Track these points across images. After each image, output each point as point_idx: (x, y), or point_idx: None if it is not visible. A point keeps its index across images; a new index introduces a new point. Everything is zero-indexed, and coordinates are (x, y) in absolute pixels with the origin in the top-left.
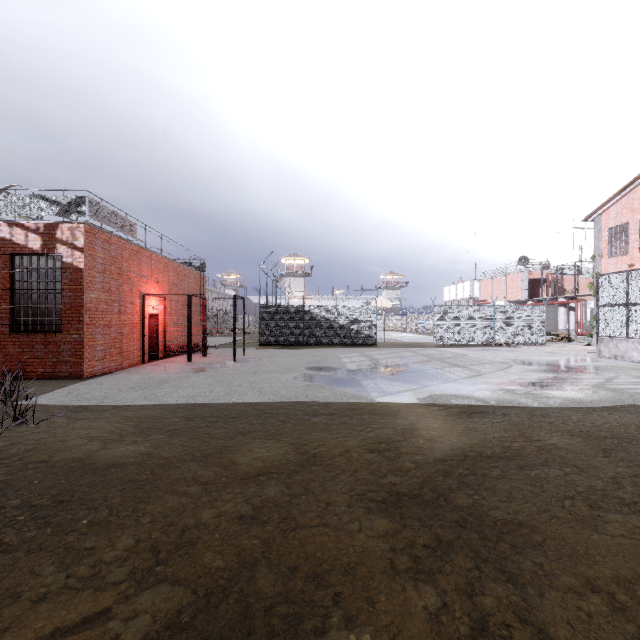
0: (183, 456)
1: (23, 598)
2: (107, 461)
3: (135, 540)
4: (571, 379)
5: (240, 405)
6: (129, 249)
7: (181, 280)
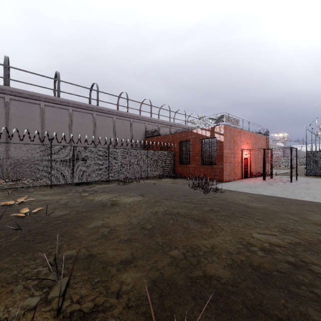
0: (281, 211)
1: (250, 226)
2: (252, 206)
3: (275, 225)
4: None
5: (302, 201)
6: (237, 131)
7: (257, 141)
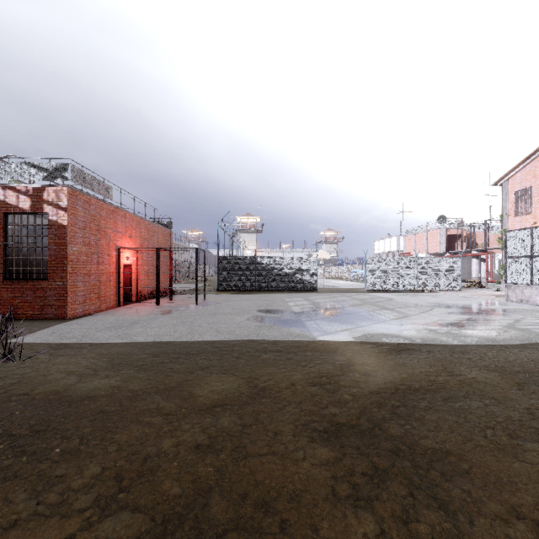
0: (148, 389)
1: None
2: (81, 394)
3: (101, 468)
4: (485, 320)
5: (200, 343)
6: (106, 209)
7: (151, 235)
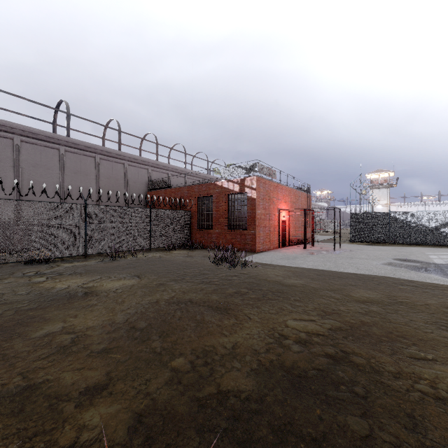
0: (322, 288)
1: (285, 310)
2: (288, 283)
3: (314, 307)
4: None
5: (345, 273)
6: (273, 185)
7: (297, 199)
